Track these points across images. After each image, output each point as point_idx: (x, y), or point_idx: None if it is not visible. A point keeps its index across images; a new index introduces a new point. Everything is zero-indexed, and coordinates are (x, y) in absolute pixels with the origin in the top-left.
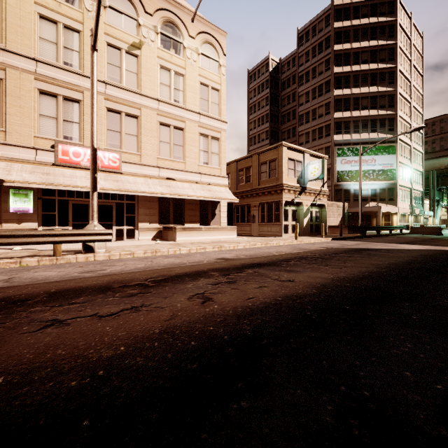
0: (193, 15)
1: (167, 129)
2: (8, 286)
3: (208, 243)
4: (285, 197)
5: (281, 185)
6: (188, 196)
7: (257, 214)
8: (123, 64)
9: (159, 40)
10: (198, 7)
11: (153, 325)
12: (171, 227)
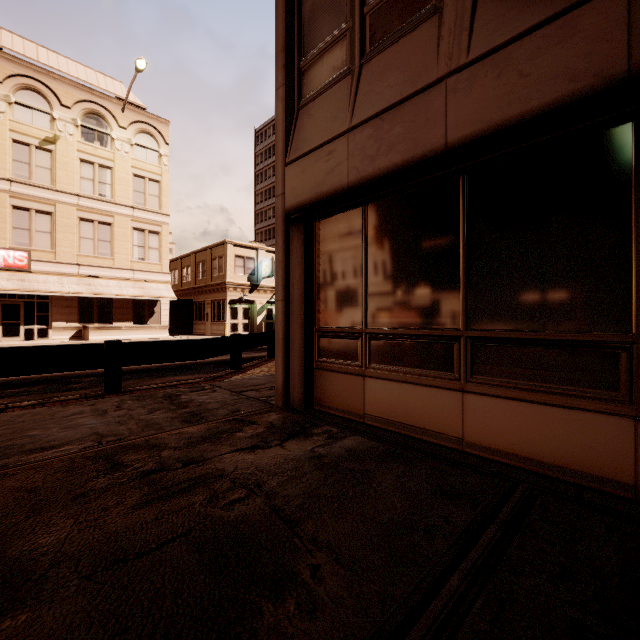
0: (123, 106)
1: (90, 225)
2: None
3: None
4: (230, 295)
5: (225, 283)
6: (110, 295)
7: (210, 312)
8: (33, 160)
9: (79, 133)
10: (126, 100)
11: None
12: (87, 326)
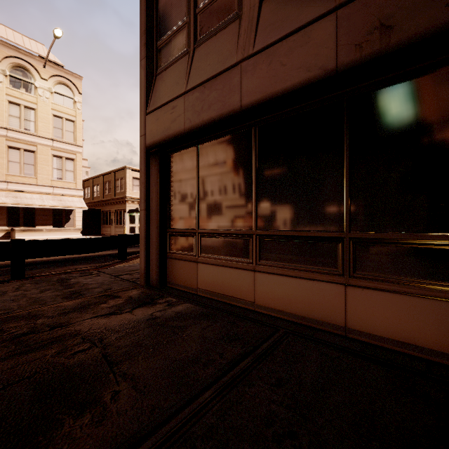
0: (44, 63)
1: (17, 152)
2: None
3: None
4: (129, 206)
5: (125, 198)
6: (33, 205)
7: (114, 218)
8: None
9: (8, 81)
10: (47, 59)
11: None
12: (14, 229)
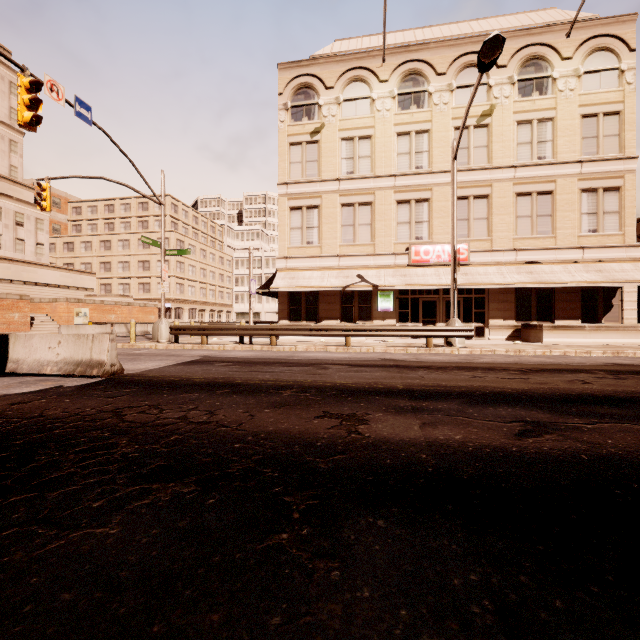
0: (569, 28)
1: (527, 199)
2: (422, 361)
3: (596, 347)
4: None
5: None
6: (561, 283)
7: None
8: (471, 142)
9: (515, 92)
10: (578, 14)
11: (541, 385)
12: (535, 324)
